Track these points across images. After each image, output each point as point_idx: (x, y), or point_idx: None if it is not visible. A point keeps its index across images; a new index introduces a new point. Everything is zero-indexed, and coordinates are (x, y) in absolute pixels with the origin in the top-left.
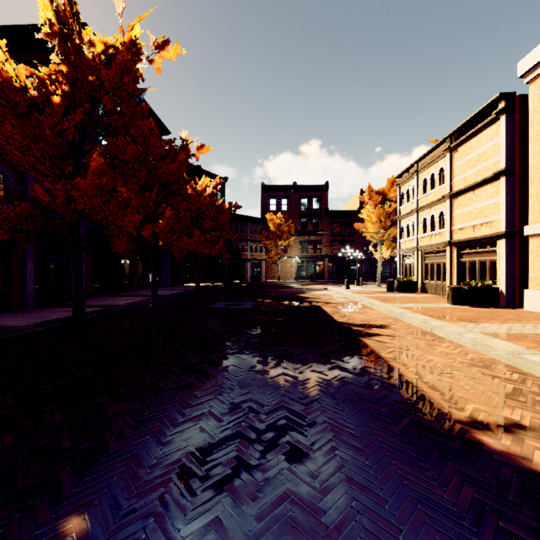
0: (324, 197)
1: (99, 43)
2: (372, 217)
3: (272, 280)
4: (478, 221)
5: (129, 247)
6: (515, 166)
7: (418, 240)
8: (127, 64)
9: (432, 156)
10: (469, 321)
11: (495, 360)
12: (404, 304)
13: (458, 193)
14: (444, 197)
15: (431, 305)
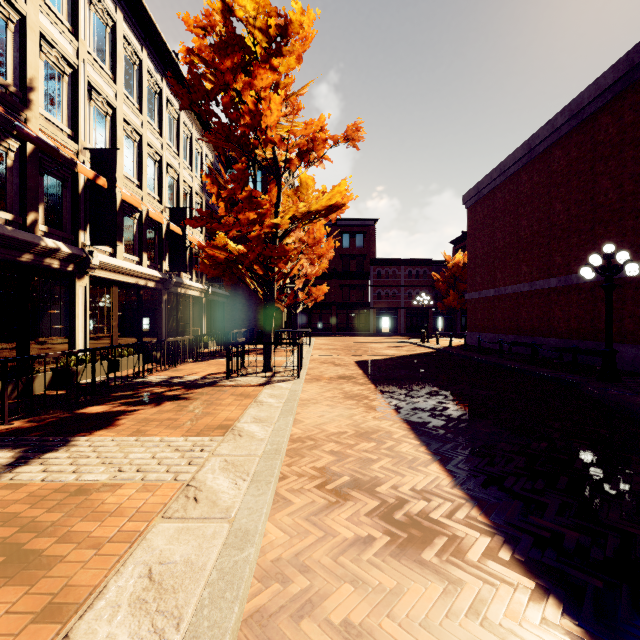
0: None
1: (450, 265)
2: None
3: None
4: None
5: None
6: None
7: None
8: (457, 265)
9: None
10: None
11: None
12: None
13: None
14: None
15: None
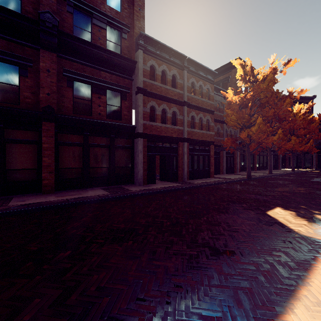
0: None
1: (261, 77)
2: None
3: None
4: None
5: (257, 150)
6: None
7: None
8: (271, 78)
9: None
10: None
11: None
12: None
13: None
14: None
15: None
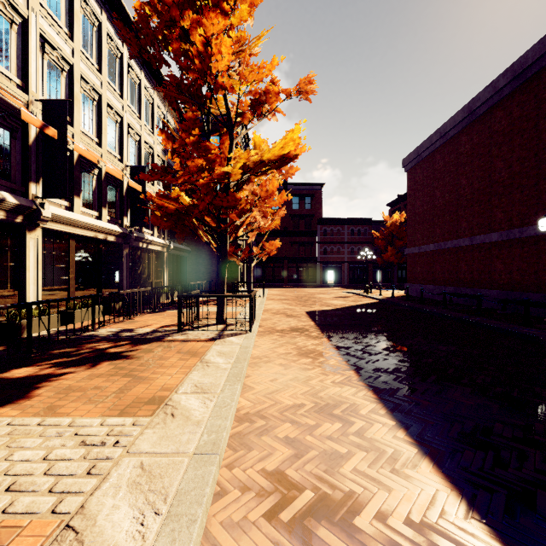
0: None
1: (388, 224)
2: None
3: None
4: None
5: None
6: None
7: None
8: (394, 224)
9: None
10: None
11: None
12: None
13: None
14: None
15: None
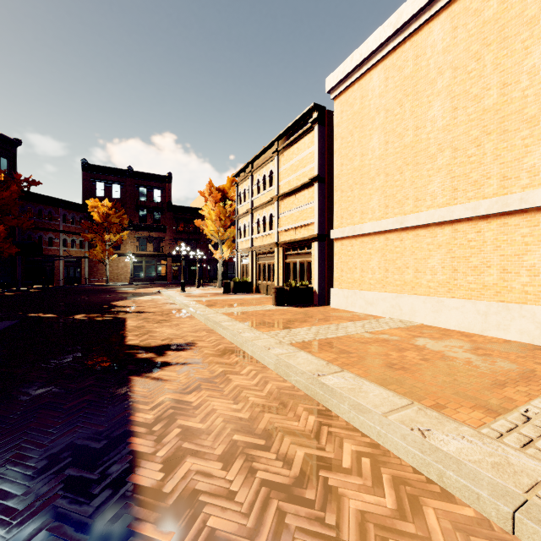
0: (167, 190)
1: None
2: (212, 214)
3: (98, 283)
4: (299, 224)
5: None
6: (325, 175)
7: (253, 241)
8: None
9: (264, 158)
10: (284, 326)
11: (295, 390)
12: (231, 308)
13: (284, 196)
14: (273, 198)
15: (257, 307)
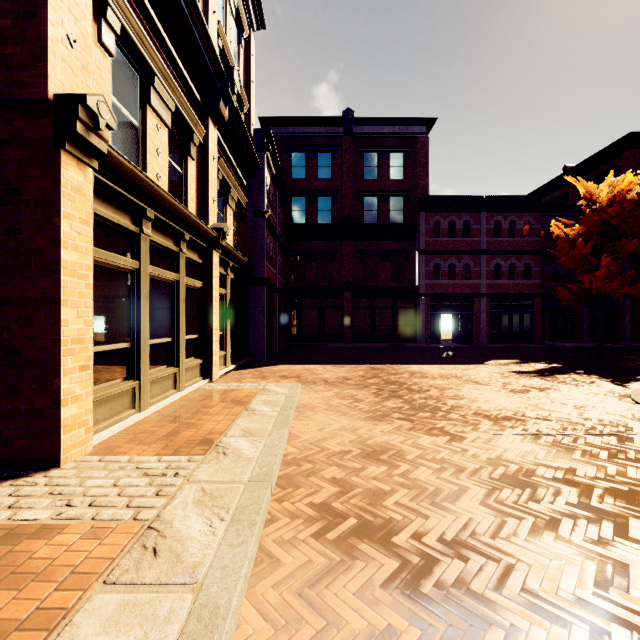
0: None
1: (603, 200)
2: None
3: None
4: None
5: None
6: None
7: None
8: (623, 199)
9: None
10: None
11: None
12: None
13: None
14: None
15: None
